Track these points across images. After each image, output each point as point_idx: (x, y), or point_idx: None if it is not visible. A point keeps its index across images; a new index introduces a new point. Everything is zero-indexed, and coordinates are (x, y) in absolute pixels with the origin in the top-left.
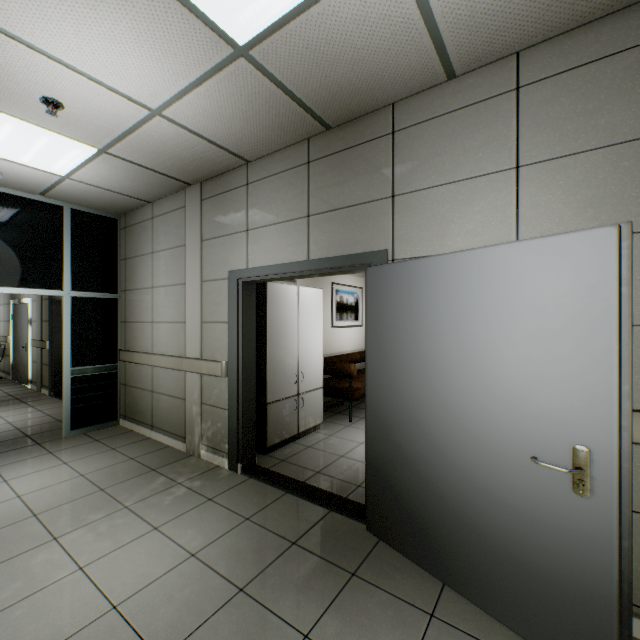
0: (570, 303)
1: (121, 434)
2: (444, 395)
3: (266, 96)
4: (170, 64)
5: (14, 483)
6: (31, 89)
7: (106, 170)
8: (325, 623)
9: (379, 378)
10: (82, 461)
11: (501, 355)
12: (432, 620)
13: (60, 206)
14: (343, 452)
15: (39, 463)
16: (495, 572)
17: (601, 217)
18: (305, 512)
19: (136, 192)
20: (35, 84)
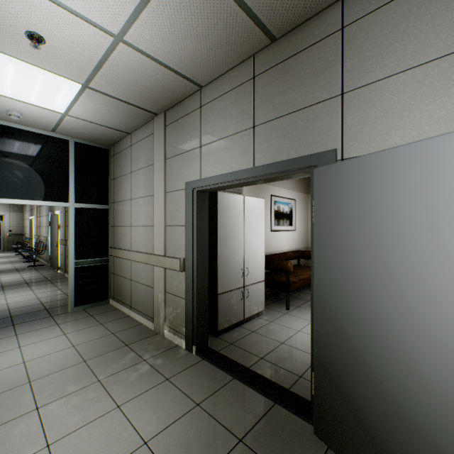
0: None
1: (109, 311)
2: (418, 307)
3: (213, 4)
4: None
5: (25, 349)
6: (15, 23)
7: (92, 105)
8: None
9: (328, 281)
10: (77, 333)
11: None
12: None
13: (67, 140)
14: (283, 339)
15: (47, 333)
16: None
17: None
18: (251, 402)
19: (117, 124)
20: (16, 17)
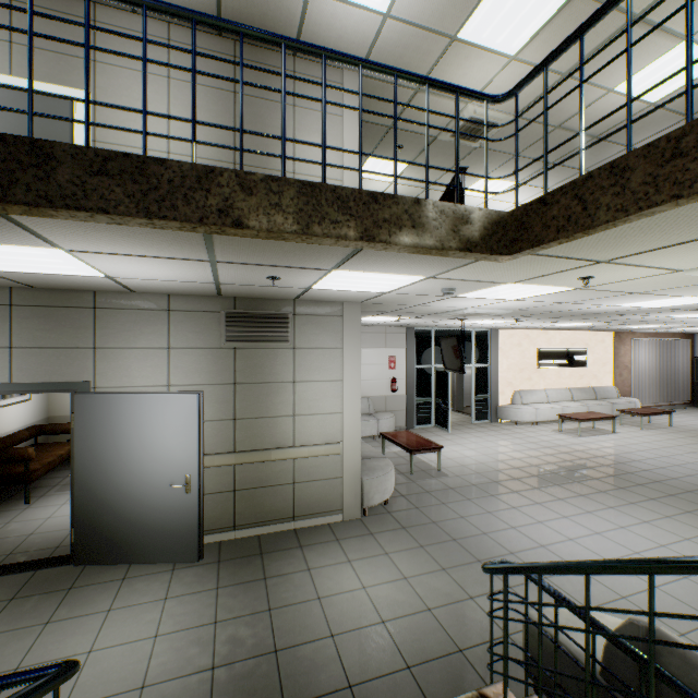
0: (185, 421)
1: None
2: (131, 466)
3: None
4: None
5: None
6: None
7: None
8: (59, 613)
9: (86, 464)
10: None
11: (159, 443)
12: (125, 580)
13: None
14: (32, 531)
15: None
16: (157, 542)
17: (202, 377)
18: (13, 581)
19: None
20: None
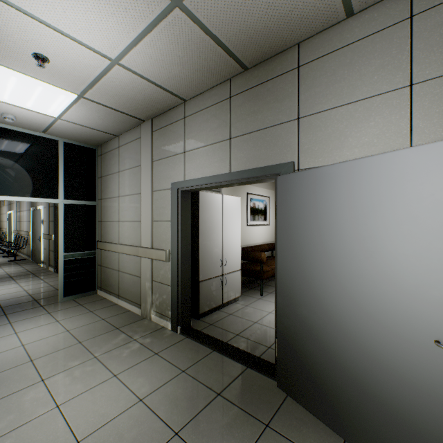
0: None
1: (97, 300)
2: (345, 281)
3: (197, 42)
4: (122, 18)
5: (21, 335)
6: (24, 47)
7: (84, 111)
8: None
9: (287, 265)
10: (69, 320)
11: (401, 247)
12: None
13: (56, 140)
14: (256, 319)
15: (40, 320)
16: (395, 439)
17: None
18: (227, 368)
19: (107, 128)
20: (27, 42)
